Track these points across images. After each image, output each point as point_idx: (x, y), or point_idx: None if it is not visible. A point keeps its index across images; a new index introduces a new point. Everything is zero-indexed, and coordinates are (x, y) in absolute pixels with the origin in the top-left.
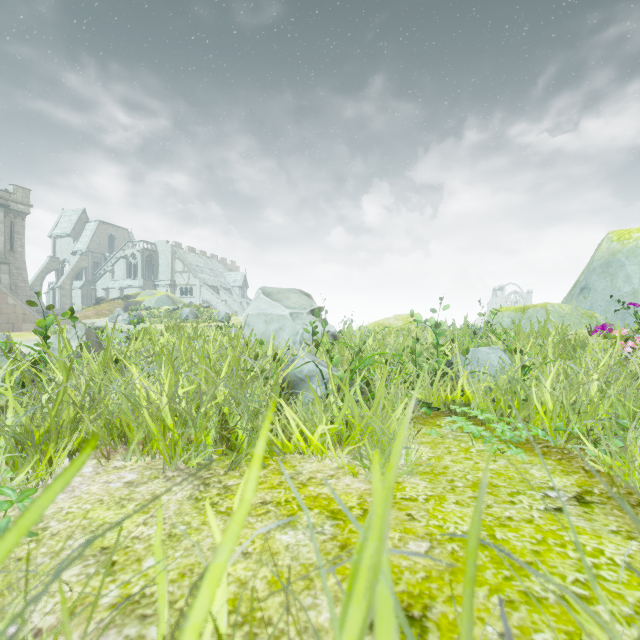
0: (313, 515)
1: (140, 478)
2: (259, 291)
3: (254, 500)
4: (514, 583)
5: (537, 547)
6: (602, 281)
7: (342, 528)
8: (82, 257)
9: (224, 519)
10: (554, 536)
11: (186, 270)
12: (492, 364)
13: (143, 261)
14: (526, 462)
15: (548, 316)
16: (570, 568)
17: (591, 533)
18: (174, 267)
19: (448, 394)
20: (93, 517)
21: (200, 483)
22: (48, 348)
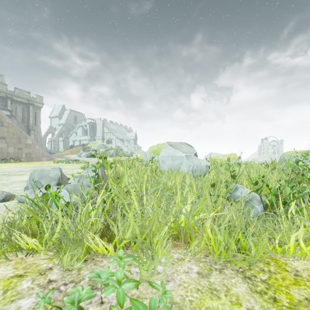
0: None
1: (201, 269)
2: (166, 144)
3: (297, 296)
4: None
5: None
6: None
7: None
8: (63, 126)
9: None
10: None
11: (109, 132)
12: None
13: (89, 128)
14: None
15: None
16: None
17: None
18: (103, 130)
19: None
20: (210, 306)
21: (243, 276)
22: (98, 179)
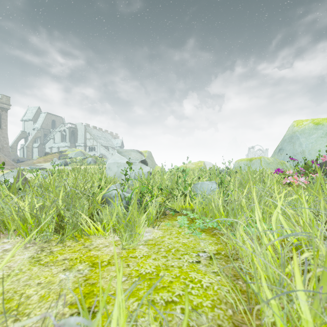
0: (84, 265)
1: (12, 247)
2: (115, 151)
3: (60, 258)
4: (150, 296)
5: (173, 279)
6: (289, 146)
7: (92, 271)
8: (38, 131)
9: (40, 267)
10: (185, 274)
11: (92, 138)
12: (209, 190)
13: (69, 133)
14: (202, 239)
15: (250, 165)
16: (180, 289)
17: (203, 273)
18: (85, 136)
19: (183, 205)
20: None
21: (40, 250)
22: None
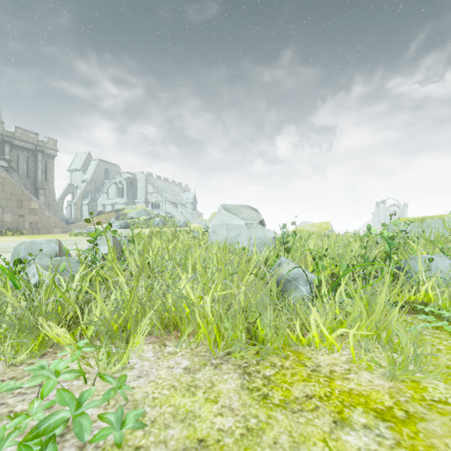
0: (360, 414)
1: (193, 364)
2: (221, 207)
3: (297, 393)
4: None
5: None
6: None
7: (398, 432)
8: (88, 184)
9: (284, 413)
10: None
11: (155, 191)
12: (440, 269)
13: (127, 186)
14: None
15: None
16: None
17: None
18: (147, 189)
19: (411, 295)
20: (175, 404)
21: (242, 372)
22: (96, 252)
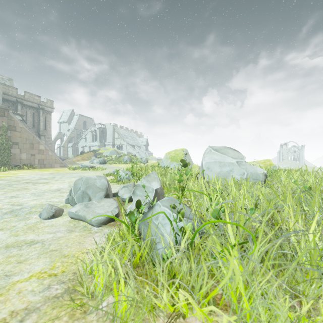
0: None
1: None
2: (209, 148)
3: None
4: None
5: None
6: None
7: None
8: (72, 132)
9: None
10: None
11: (119, 137)
12: None
13: (99, 133)
14: None
15: None
16: None
17: None
18: (114, 136)
19: None
20: None
21: None
22: (183, 191)
